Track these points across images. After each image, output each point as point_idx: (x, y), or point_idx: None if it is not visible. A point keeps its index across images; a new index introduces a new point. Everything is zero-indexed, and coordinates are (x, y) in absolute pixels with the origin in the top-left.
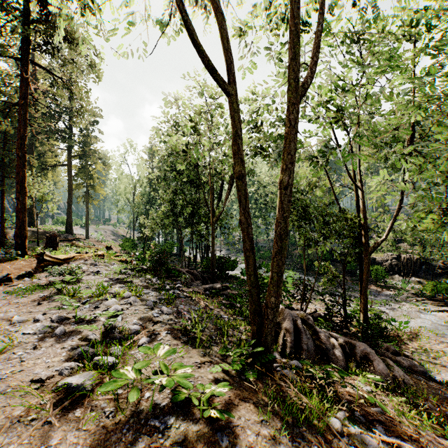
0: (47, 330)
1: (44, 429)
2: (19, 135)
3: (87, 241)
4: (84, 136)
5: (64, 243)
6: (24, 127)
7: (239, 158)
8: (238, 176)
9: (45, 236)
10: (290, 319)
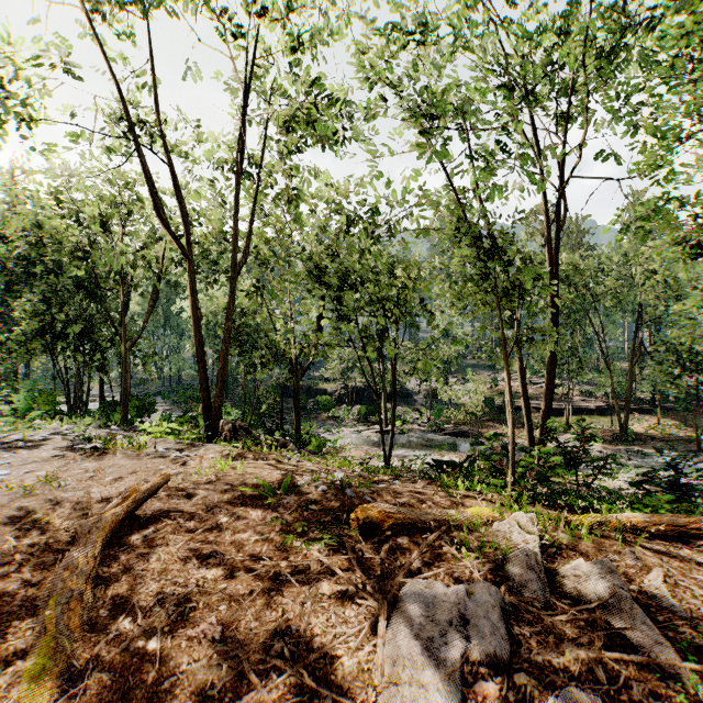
0: (7, 446)
1: (96, 459)
2: None
3: None
4: None
5: None
6: None
7: (195, 306)
8: (194, 318)
9: None
10: (230, 423)
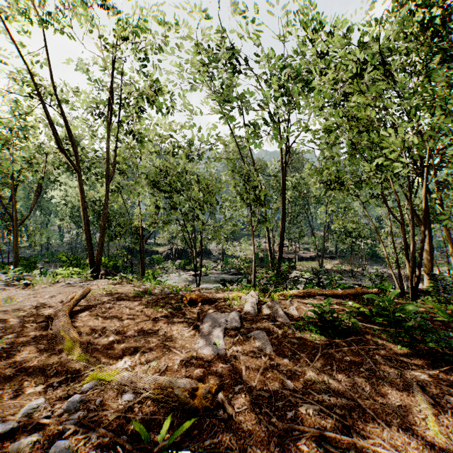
0: None
1: (30, 289)
2: None
3: None
4: None
5: None
6: None
7: (84, 200)
8: (84, 207)
9: None
10: (103, 270)
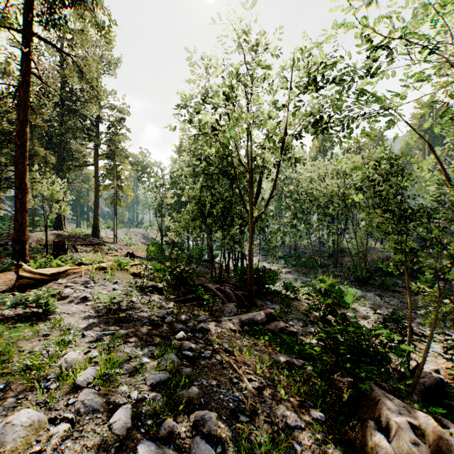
0: None
1: None
2: (18, 120)
3: (112, 245)
4: (111, 135)
5: (86, 248)
6: (24, 111)
7: None
8: None
9: (70, 239)
10: None
